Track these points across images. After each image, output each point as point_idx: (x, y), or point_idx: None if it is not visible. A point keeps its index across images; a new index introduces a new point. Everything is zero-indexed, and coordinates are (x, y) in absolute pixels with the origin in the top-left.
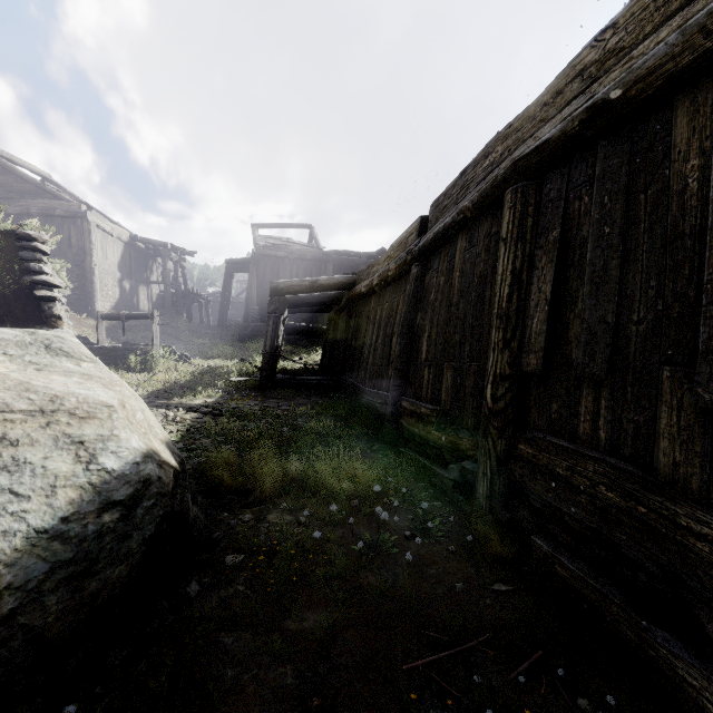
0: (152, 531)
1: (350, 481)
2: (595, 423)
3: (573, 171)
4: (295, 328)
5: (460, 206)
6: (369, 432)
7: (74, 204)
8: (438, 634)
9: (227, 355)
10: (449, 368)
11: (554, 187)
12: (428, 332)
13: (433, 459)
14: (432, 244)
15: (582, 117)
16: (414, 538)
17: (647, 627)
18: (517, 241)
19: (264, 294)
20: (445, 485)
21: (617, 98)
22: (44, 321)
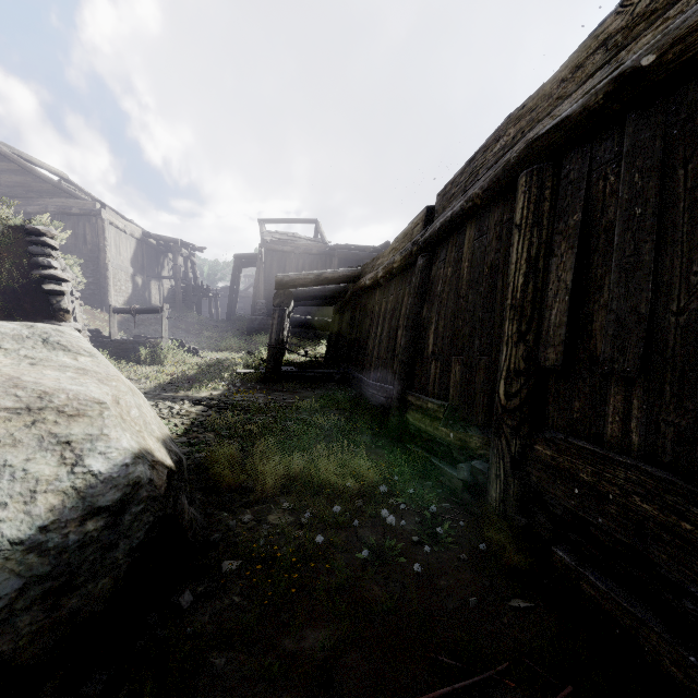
0: (140, 540)
1: (354, 480)
2: (626, 425)
3: (596, 149)
4: (301, 321)
5: (469, 193)
6: (374, 427)
7: (89, 202)
8: (451, 659)
9: (235, 348)
10: (457, 362)
11: (574, 168)
12: (435, 325)
13: (441, 456)
14: (439, 234)
15: (607, 89)
16: (423, 544)
17: (697, 665)
18: (533, 227)
19: (271, 288)
20: (453, 484)
21: (650, 64)
22: (52, 315)
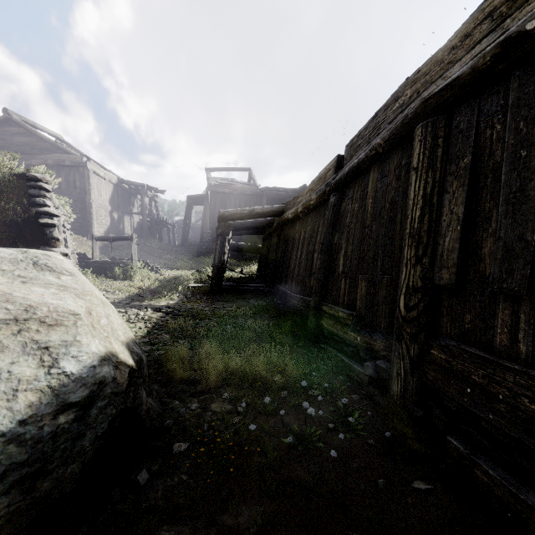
0: (104, 429)
1: (280, 376)
2: (514, 336)
3: (483, 103)
4: (238, 246)
5: (373, 144)
6: (295, 330)
7: (77, 157)
8: None
9: (187, 267)
10: (363, 279)
11: (464, 119)
12: (344, 249)
13: (350, 355)
14: (348, 177)
15: (494, 52)
16: (337, 430)
17: None
18: (428, 169)
19: (215, 221)
20: (360, 379)
21: (534, 28)
22: (46, 242)
